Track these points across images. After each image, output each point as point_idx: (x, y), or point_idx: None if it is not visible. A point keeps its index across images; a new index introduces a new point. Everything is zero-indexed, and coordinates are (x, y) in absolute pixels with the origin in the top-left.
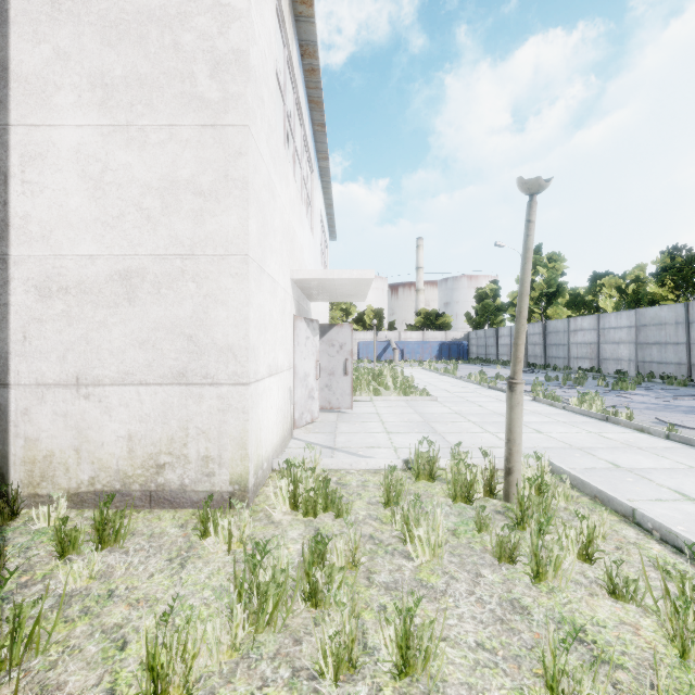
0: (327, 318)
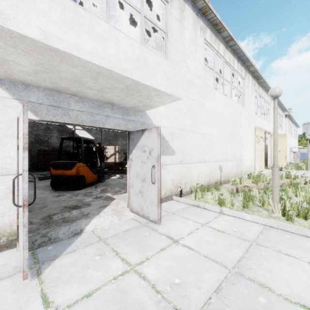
0: (296, 148)
